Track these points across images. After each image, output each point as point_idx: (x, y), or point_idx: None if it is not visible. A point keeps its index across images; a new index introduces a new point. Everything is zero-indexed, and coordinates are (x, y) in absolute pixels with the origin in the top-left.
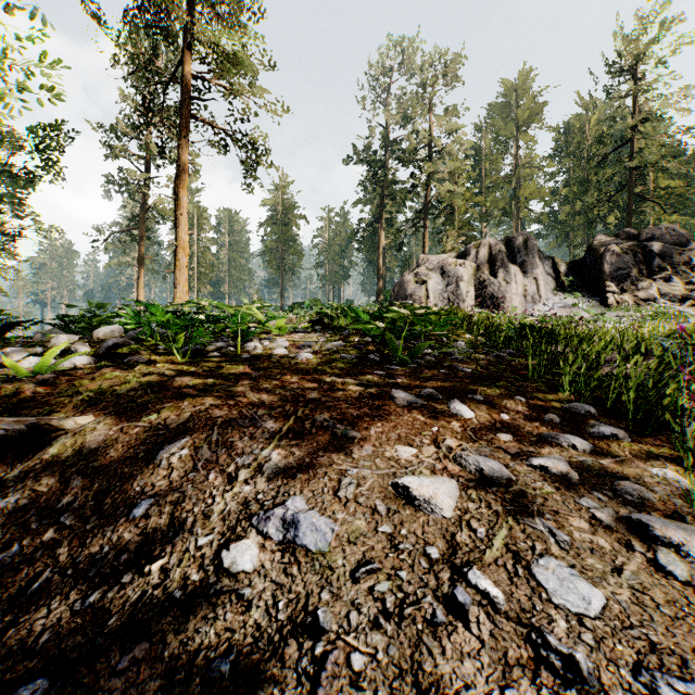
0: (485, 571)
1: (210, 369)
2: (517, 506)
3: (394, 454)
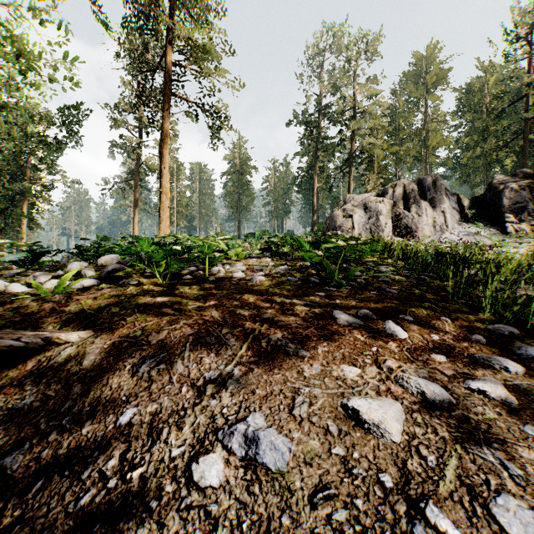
0: (442, 507)
1: (184, 290)
2: (463, 433)
3: (341, 373)
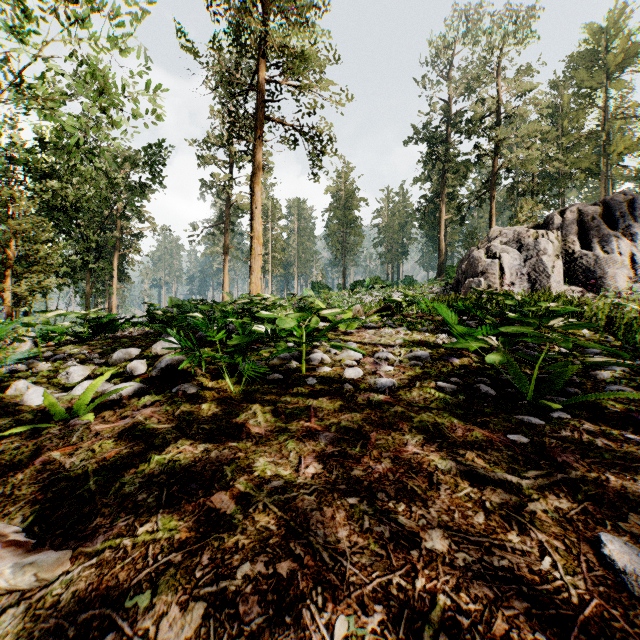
0: None
1: (264, 419)
2: None
3: None
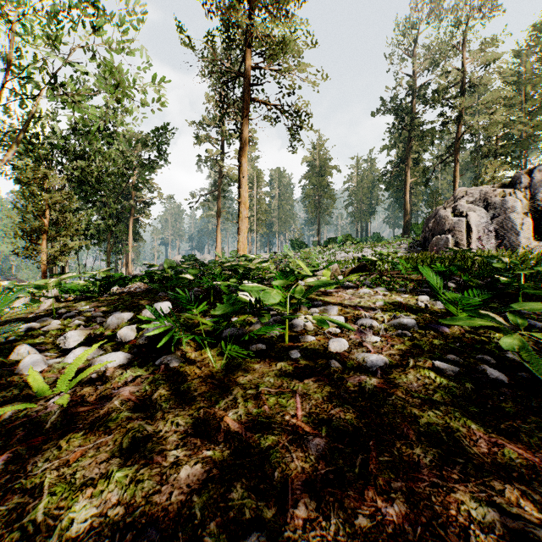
0: None
1: (244, 410)
2: None
3: None
